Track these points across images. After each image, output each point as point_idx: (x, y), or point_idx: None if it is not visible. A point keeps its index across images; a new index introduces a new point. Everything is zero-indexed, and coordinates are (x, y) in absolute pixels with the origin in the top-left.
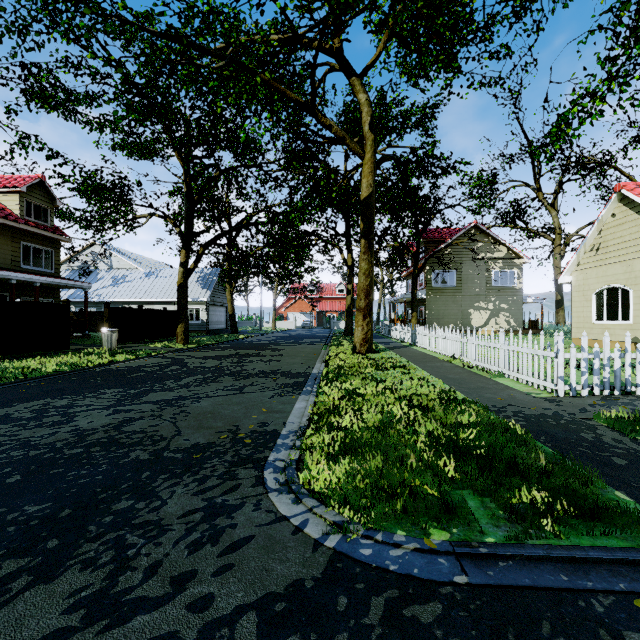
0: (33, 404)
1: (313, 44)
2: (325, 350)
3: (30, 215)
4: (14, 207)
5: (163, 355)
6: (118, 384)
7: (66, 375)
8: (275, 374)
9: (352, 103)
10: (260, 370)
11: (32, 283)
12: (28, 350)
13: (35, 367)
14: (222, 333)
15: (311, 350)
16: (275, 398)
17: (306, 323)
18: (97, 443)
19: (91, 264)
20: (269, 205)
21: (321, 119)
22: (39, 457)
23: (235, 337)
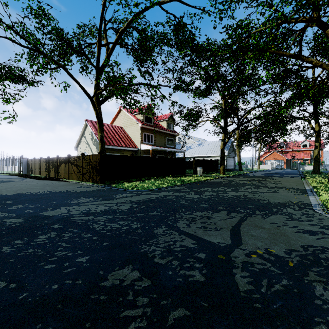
0: (207, 188)
1: (298, 20)
2: (304, 180)
3: (168, 127)
4: (165, 126)
5: (220, 178)
6: (222, 186)
7: (199, 182)
8: (285, 188)
9: (321, 34)
10: (275, 186)
11: (170, 151)
12: (176, 174)
13: (187, 179)
14: (233, 170)
15: (295, 180)
16: (296, 195)
17: (279, 166)
18: (245, 198)
19: (185, 143)
20: (259, 104)
21: (305, 60)
22: (234, 199)
23: (242, 172)
